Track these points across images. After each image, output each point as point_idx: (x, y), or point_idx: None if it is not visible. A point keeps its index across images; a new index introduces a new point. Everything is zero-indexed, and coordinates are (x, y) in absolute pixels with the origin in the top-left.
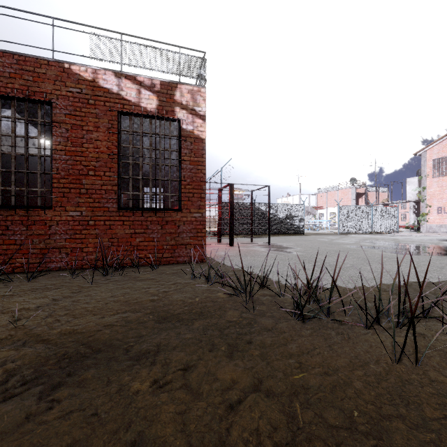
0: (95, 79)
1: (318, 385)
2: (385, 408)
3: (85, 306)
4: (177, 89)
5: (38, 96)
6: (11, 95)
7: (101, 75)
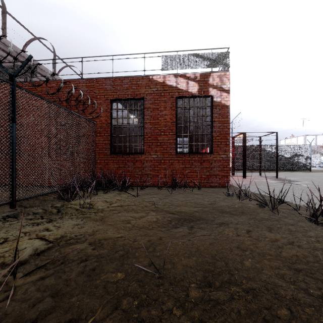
0: (164, 81)
1: None
2: None
3: (177, 202)
4: (210, 76)
5: (138, 96)
6: (127, 98)
7: (167, 78)
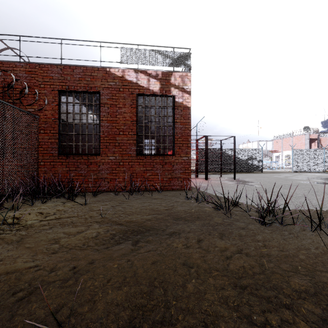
0: (123, 76)
1: (276, 254)
2: (318, 267)
3: (130, 210)
4: (172, 76)
5: (93, 89)
6: (79, 90)
7: (127, 73)
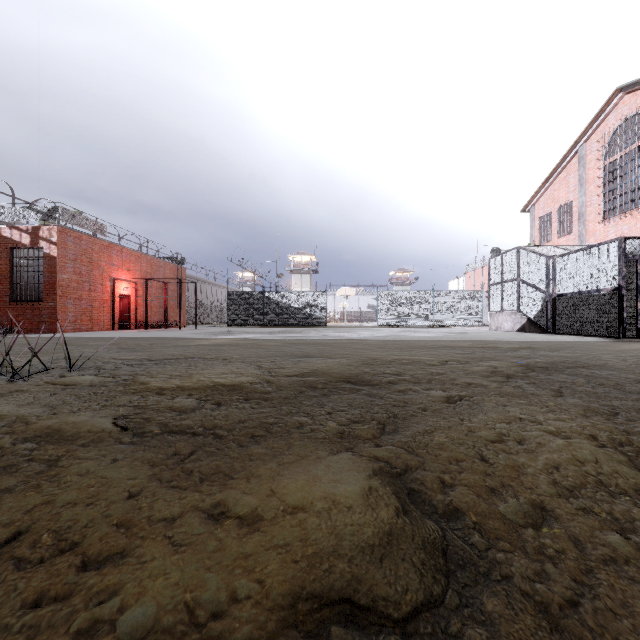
0: (1, 233)
1: None
2: None
3: None
4: (41, 229)
5: None
6: None
7: (3, 230)
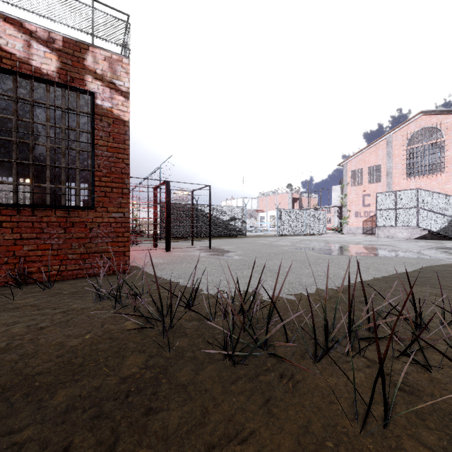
0: None
1: None
2: None
3: None
4: (89, 53)
5: None
6: None
7: None
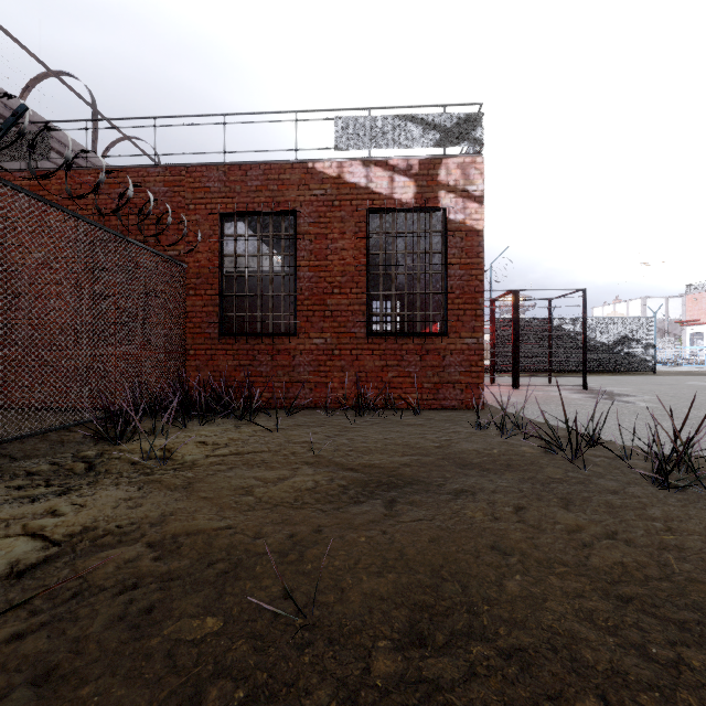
0: (340, 175)
1: (698, 547)
2: None
3: (365, 444)
4: (442, 166)
5: (282, 206)
6: (258, 210)
7: (347, 168)
